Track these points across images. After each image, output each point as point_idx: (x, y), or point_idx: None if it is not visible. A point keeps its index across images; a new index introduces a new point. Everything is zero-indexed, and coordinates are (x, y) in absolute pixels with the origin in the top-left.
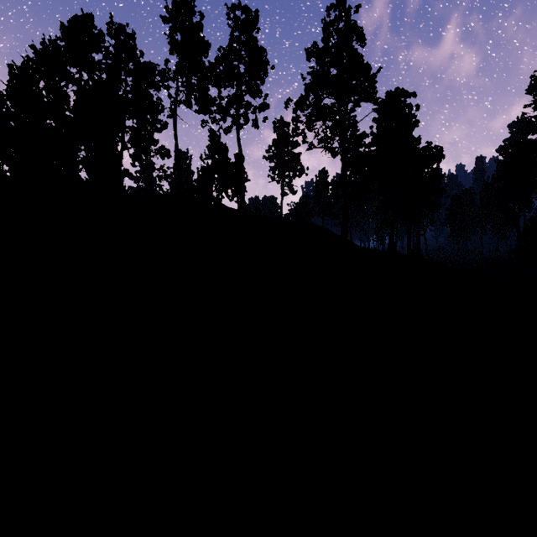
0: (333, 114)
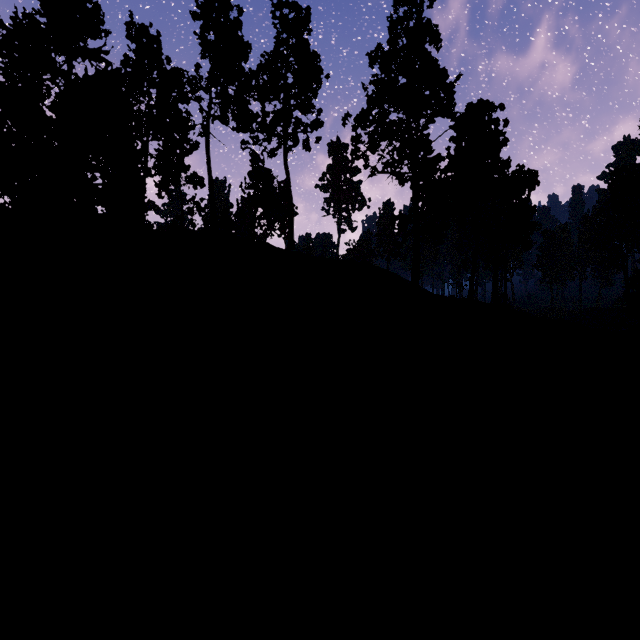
0: (401, 132)
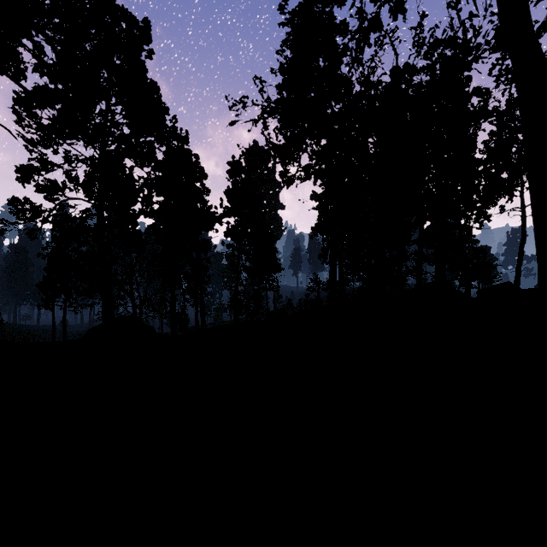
0: None
